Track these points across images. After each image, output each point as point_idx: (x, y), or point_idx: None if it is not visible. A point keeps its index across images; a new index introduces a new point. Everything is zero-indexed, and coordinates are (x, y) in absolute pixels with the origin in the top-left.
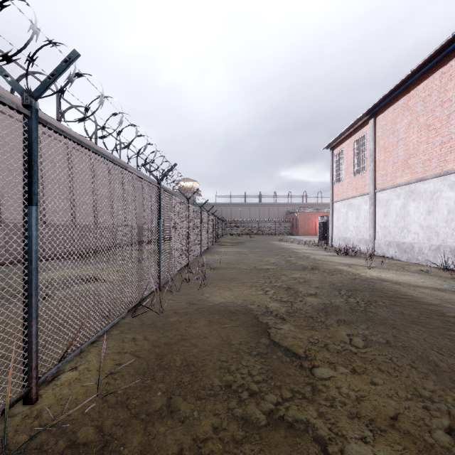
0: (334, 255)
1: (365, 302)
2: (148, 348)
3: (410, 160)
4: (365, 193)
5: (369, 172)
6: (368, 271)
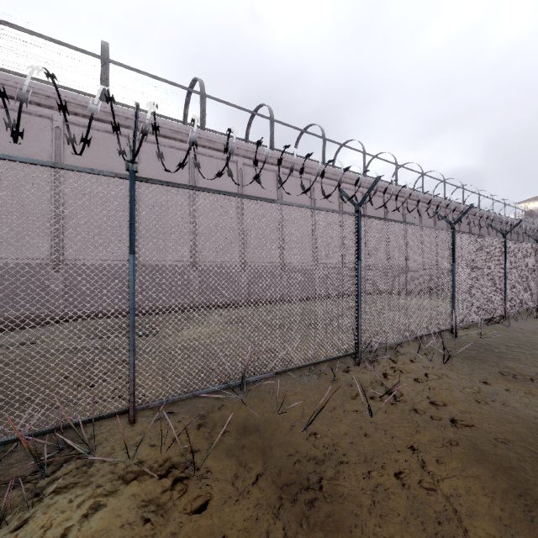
0: None
1: None
2: (502, 334)
3: None
4: None
5: None
6: None
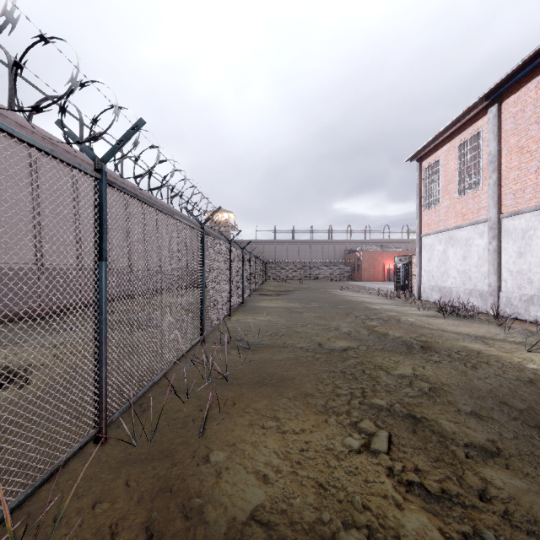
0: (436, 316)
1: None
2: None
3: None
4: (480, 221)
5: (488, 188)
6: (535, 358)
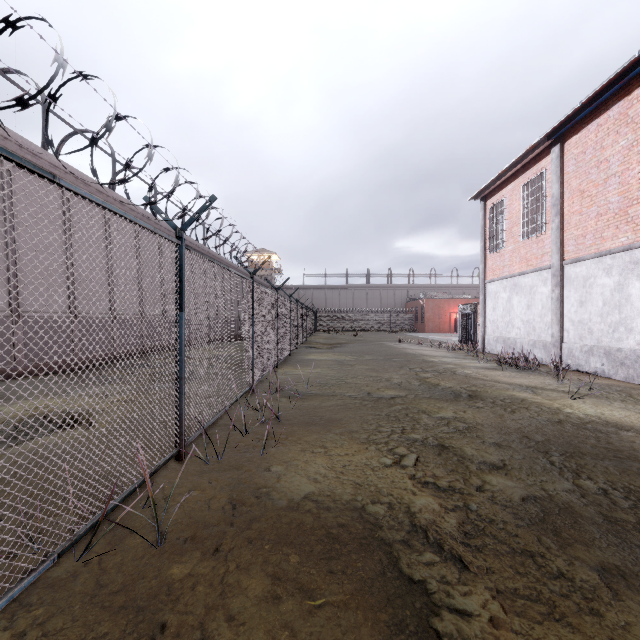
0: (495, 368)
1: (624, 493)
2: None
3: (632, 208)
4: (544, 267)
5: (551, 232)
6: (575, 404)
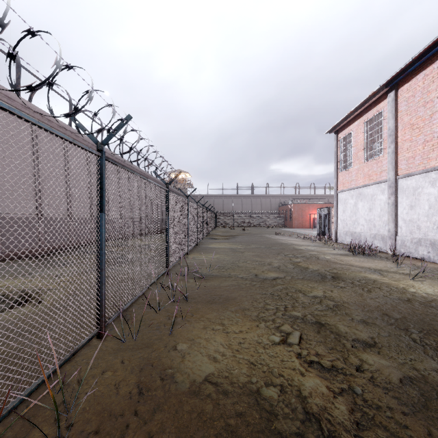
0: (347, 254)
1: None
2: None
3: None
4: (382, 181)
5: (388, 155)
6: (415, 284)
